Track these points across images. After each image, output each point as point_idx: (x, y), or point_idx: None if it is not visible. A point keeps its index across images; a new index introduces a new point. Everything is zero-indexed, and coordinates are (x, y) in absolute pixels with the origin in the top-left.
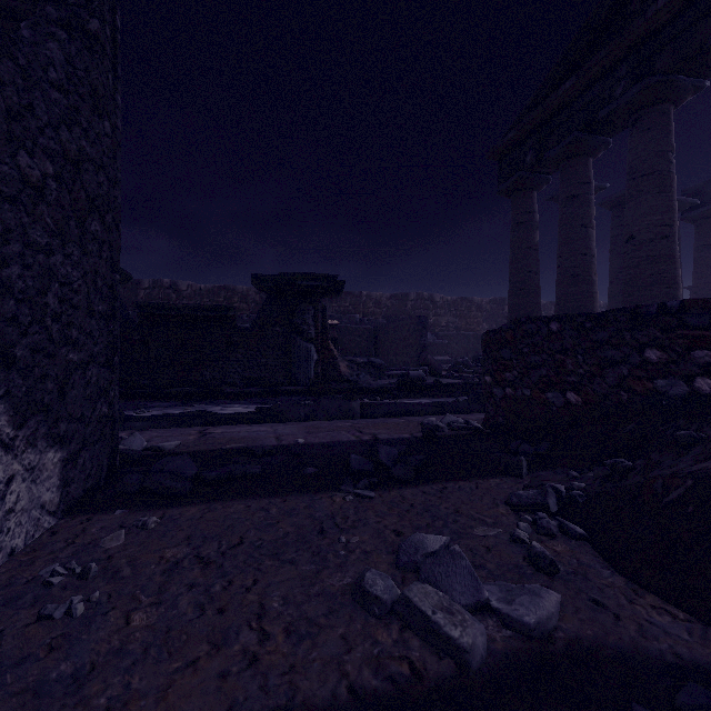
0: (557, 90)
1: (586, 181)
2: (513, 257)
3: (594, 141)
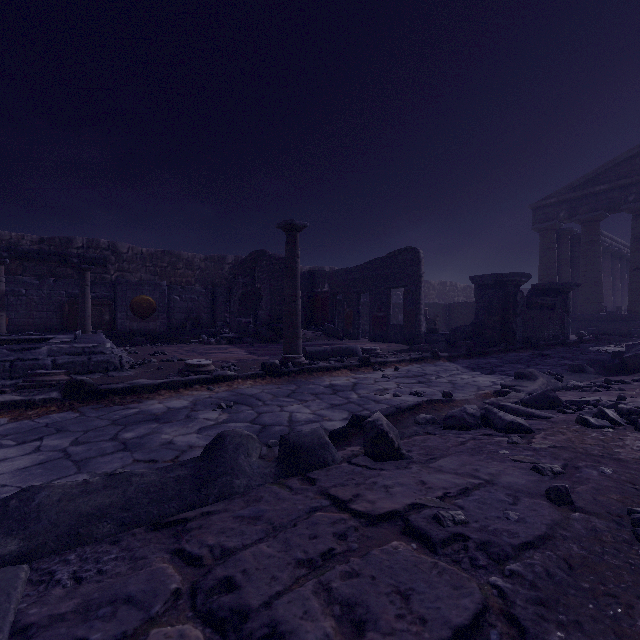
0: (593, 187)
1: (599, 234)
2: (545, 267)
3: (606, 216)
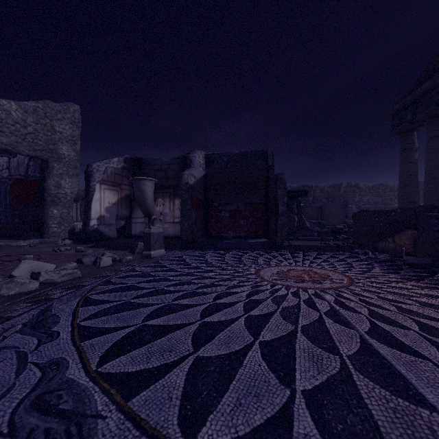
0: (421, 86)
1: None
2: (401, 167)
3: None
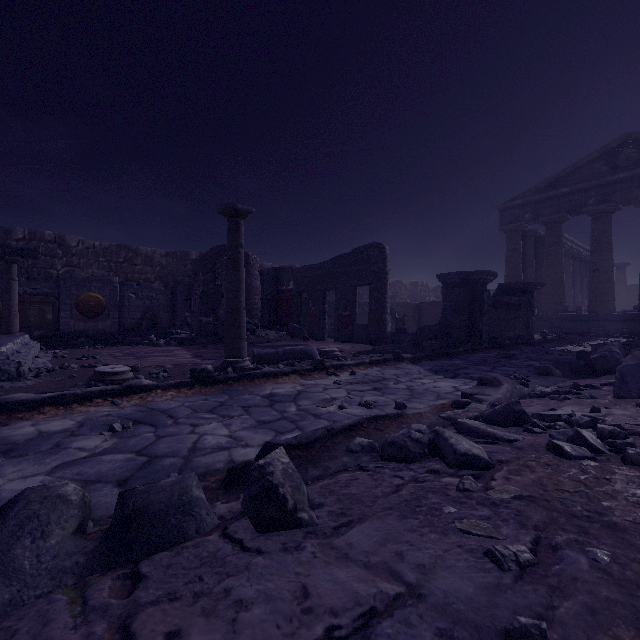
0: (556, 190)
1: (561, 236)
2: (511, 267)
3: (568, 218)
